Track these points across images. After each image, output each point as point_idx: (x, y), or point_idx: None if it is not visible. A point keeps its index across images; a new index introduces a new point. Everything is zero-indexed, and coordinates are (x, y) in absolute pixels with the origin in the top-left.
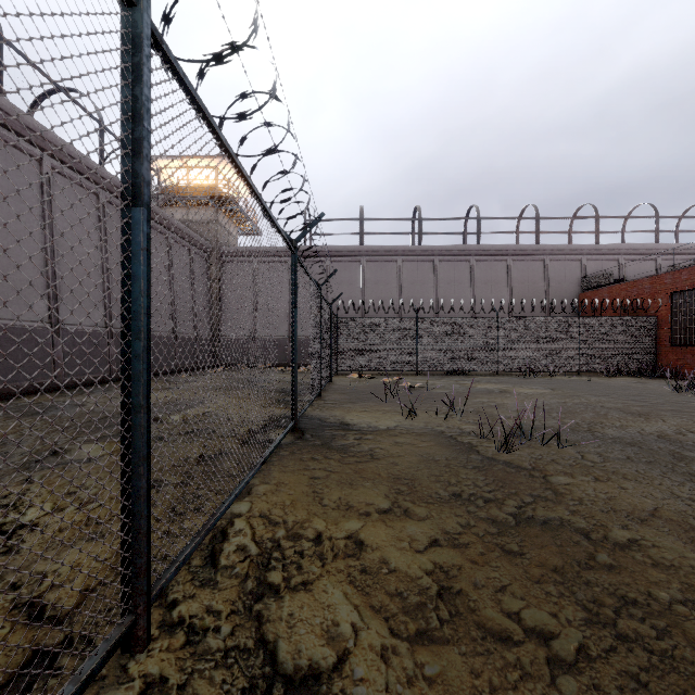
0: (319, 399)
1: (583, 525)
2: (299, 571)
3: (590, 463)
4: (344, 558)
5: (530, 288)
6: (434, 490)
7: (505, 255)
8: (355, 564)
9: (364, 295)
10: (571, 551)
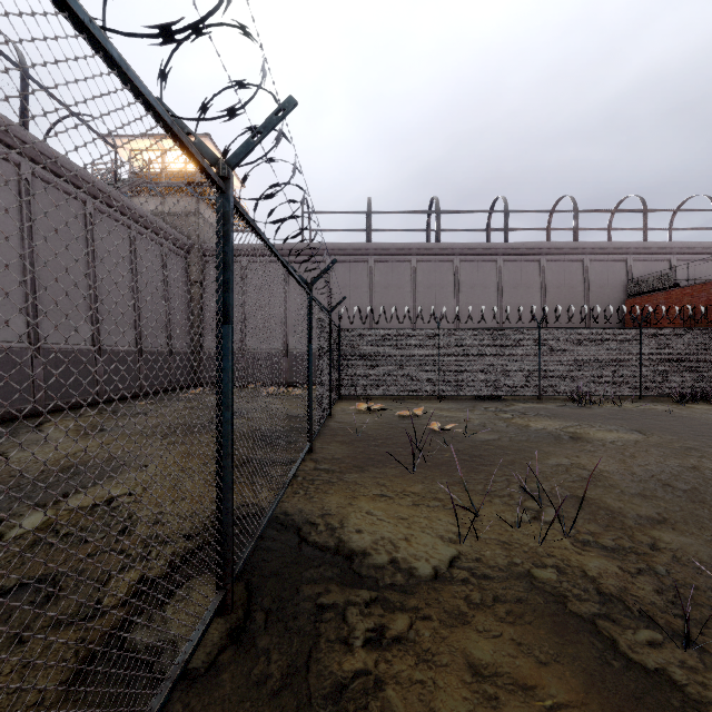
0: (309, 457)
1: None
2: None
3: None
4: None
5: (567, 293)
6: None
7: (538, 255)
8: None
9: (372, 302)
10: None
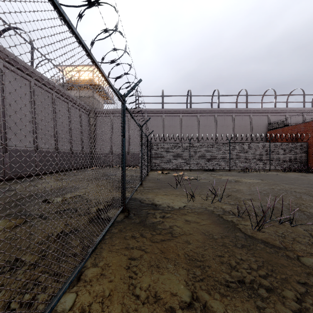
0: (141, 186)
1: None
2: None
3: None
4: None
5: (243, 129)
6: (222, 276)
7: (231, 113)
8: None
9: (164, 132)
10: None
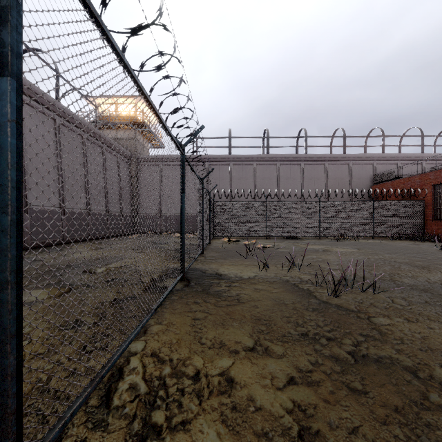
0: (201, 256)
1: (410, 364)
2: (179, 410)
3: (399, 306)
4: (218, 396)
5: (340, 182)
6: (287, 330)
7: (323, 161)
8: (227, 402)
9: (231, 187)
10: (406, 390)
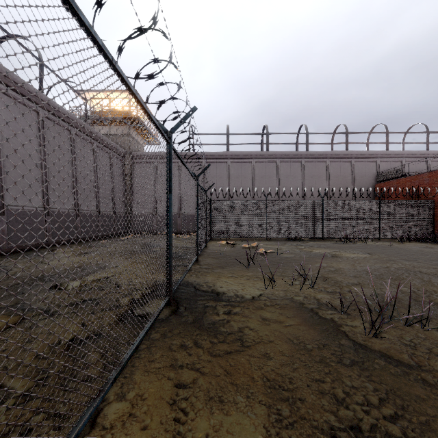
0: (196, 263)
1: None
2: None
3: None
4: None
5: (342, 180)
6: (324, 417)
7: (325, 158)
8: None
9: (229, 185)
10: None
